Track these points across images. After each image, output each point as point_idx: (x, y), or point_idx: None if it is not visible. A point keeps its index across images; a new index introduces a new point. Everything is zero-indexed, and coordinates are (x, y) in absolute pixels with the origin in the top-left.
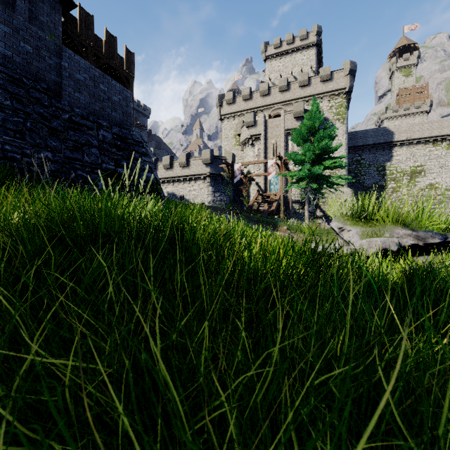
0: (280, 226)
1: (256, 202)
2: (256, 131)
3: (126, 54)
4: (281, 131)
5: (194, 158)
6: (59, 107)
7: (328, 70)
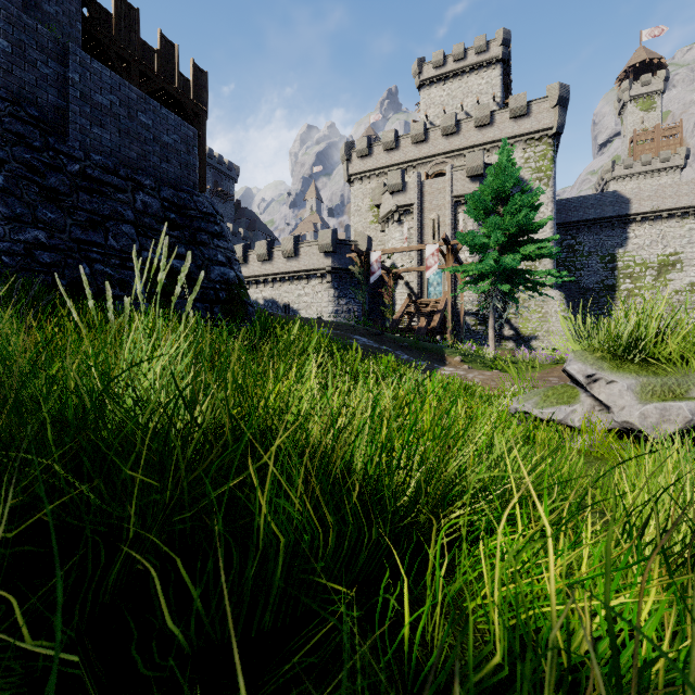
0: (448, 355)
1: (406, 313)
2: (405, 199)
3: (194, 74)
4: (446, 199)
5: (306, 244)
6: (62, 152)
7: (522, 100)
